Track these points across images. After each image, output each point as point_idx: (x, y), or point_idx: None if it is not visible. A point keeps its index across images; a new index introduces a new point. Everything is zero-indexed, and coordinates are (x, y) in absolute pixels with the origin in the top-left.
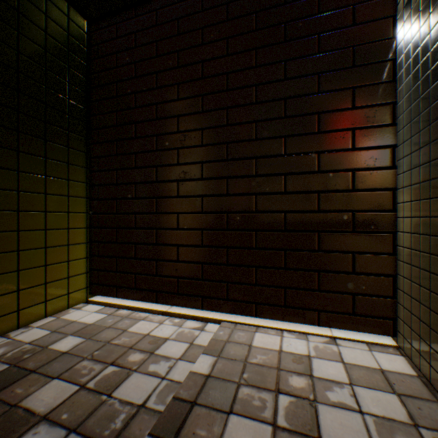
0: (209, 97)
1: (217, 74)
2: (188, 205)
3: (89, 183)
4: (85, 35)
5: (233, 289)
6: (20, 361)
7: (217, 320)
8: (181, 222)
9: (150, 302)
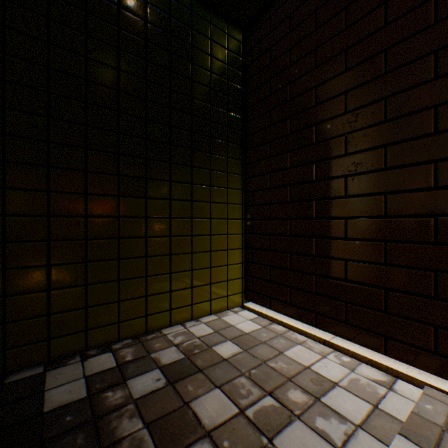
0: (398, 47)
1: (414, 6)
2: (360, 207)
3: (244, 189)
4: (240, 45)
5: (447, 339)
6: (191, 354)
7: (413, 379)
8: (350, 229)
9: (306, 323)
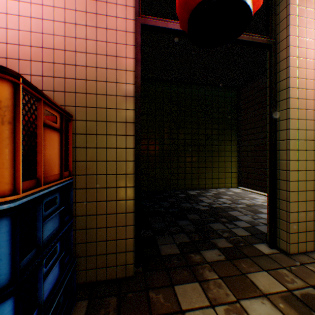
0: None
1: None
2: None
3: (237, 145)
4: (236, 94)
5: None
6: (219, 192)
7: None
8: None
9: (258, 190)
